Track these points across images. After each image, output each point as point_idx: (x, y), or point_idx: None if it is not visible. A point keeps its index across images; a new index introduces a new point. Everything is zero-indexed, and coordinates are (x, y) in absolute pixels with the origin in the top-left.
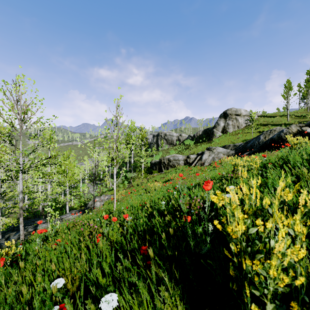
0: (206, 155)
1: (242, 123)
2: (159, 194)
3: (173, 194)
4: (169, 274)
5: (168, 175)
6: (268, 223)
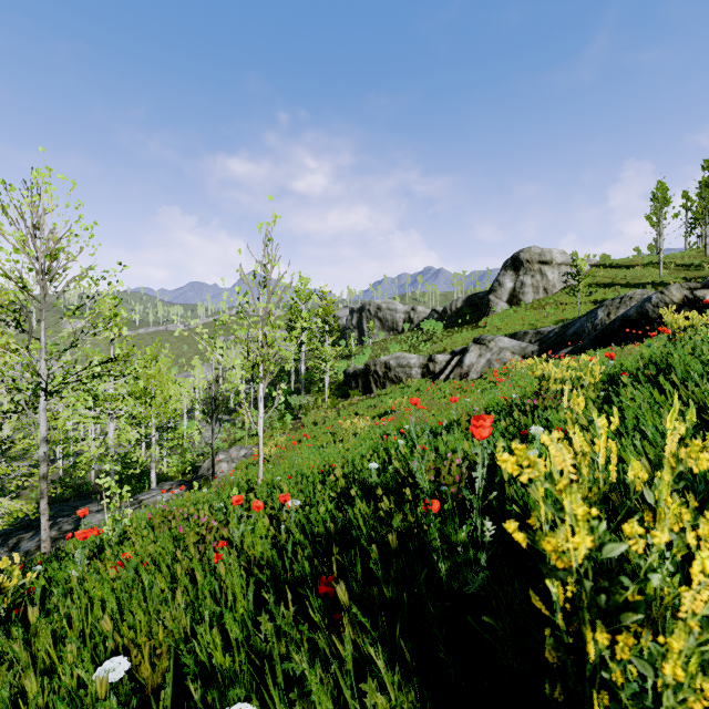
0: (473, 354)
1: (556, 282)
2: (363, 447)
3: (397, 447)
4: (388, 647)
5: (385, 400)
6: (660, 536)
